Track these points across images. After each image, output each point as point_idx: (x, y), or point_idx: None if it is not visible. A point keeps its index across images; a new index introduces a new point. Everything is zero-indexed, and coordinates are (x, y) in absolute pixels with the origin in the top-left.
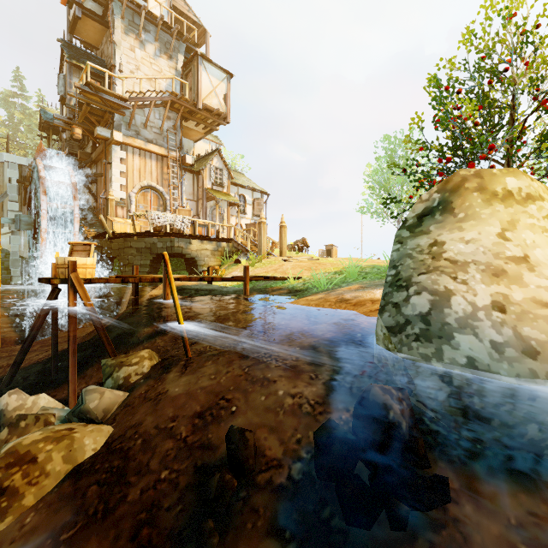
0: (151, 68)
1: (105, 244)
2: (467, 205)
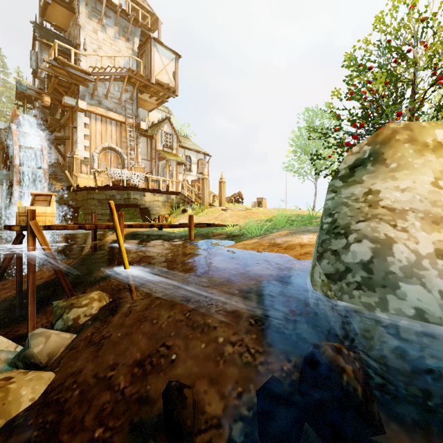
0: (112, 48)
1: (71, 196)
2: (399, 155)
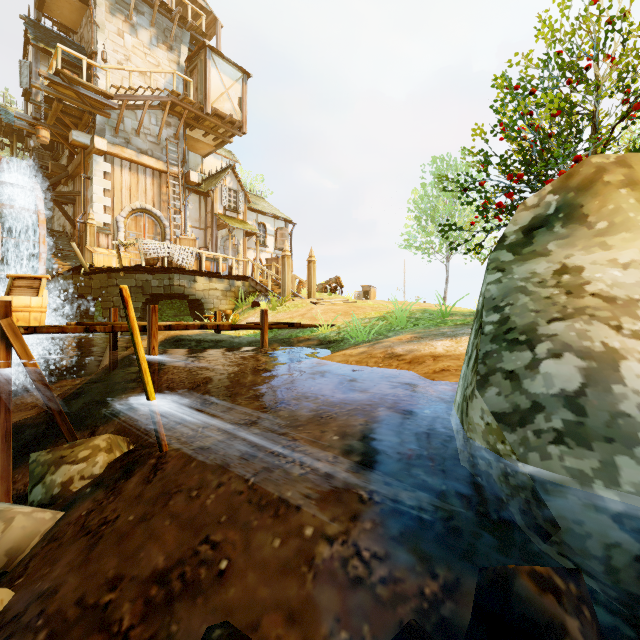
0: (146, 59)
1: (83, 281)
2: (611, 208)
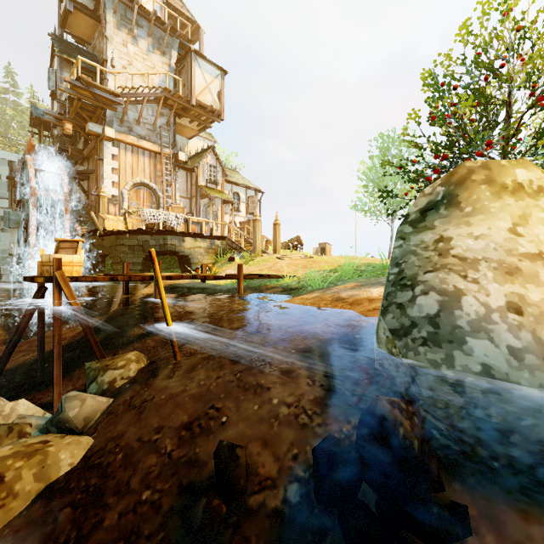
0: (144, 63)
1: (97, 241)
2: (474, 198)
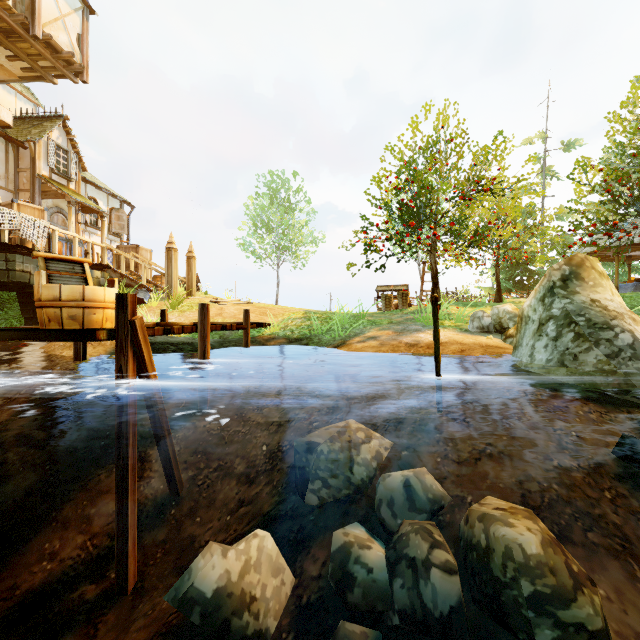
0: None
1: None
2: (592, 277)
